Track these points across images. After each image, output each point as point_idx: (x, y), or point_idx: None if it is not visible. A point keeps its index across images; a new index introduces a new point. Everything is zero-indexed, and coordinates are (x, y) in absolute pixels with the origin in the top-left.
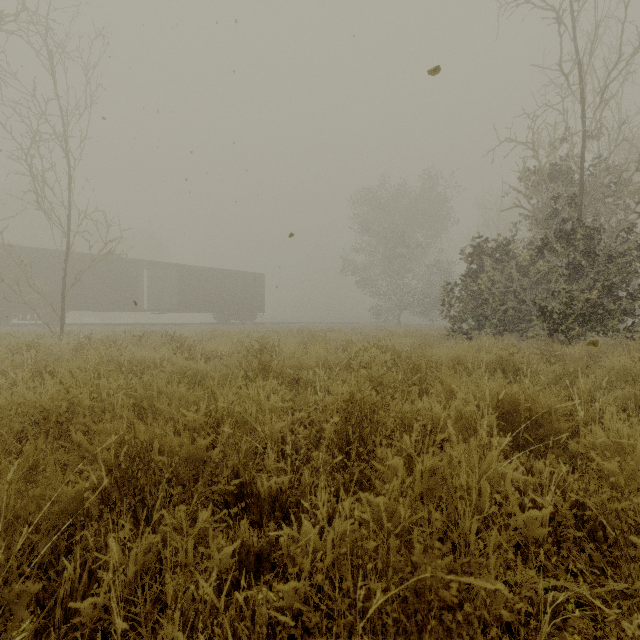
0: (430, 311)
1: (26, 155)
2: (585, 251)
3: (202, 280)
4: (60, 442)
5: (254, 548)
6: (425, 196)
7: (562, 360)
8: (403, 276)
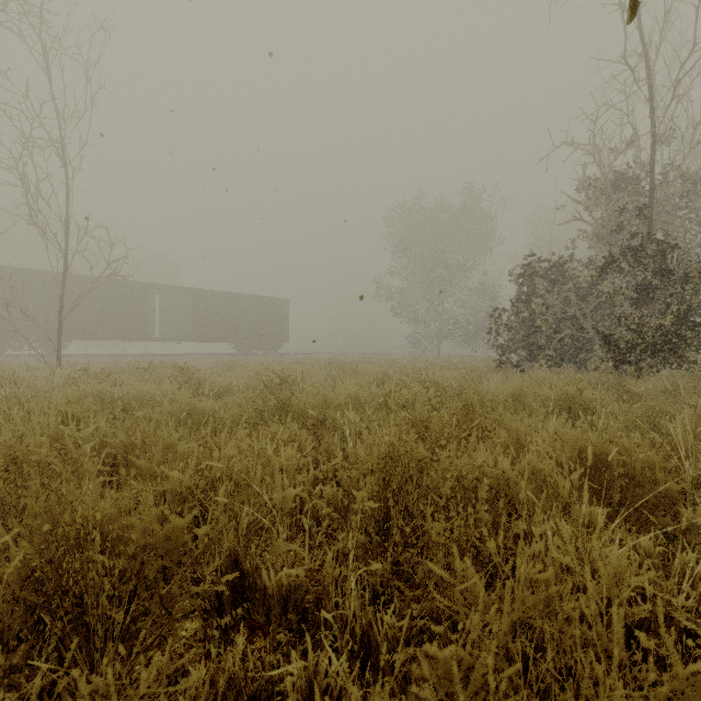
0: (473, 340)
1: (17, 163)
2: (656, 270)
3: (220, 306)
4: None
5: (249, 689)
6: (468, 212)
7: (637, 397)
8: (443, 302)
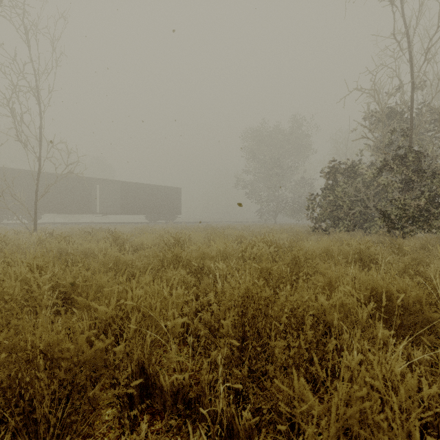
0: (297, 214)
1: (8, 101)
2: (414, 170)
3: (138, 192)
4: None
5: None
6: (294, 133)
7: (404, 251)
8: (278, 189)
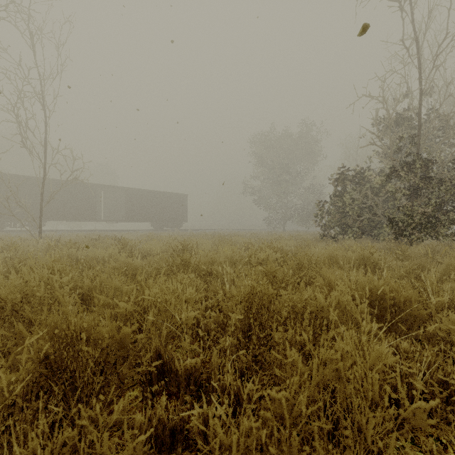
0: (306, 221)
1: (13, 107)
2: (422, 177)
3: (143, 199)
4: (4, 332)
5: (169, 424)
6: (303, 138)
7: (408, 257)
8: (287, 196)
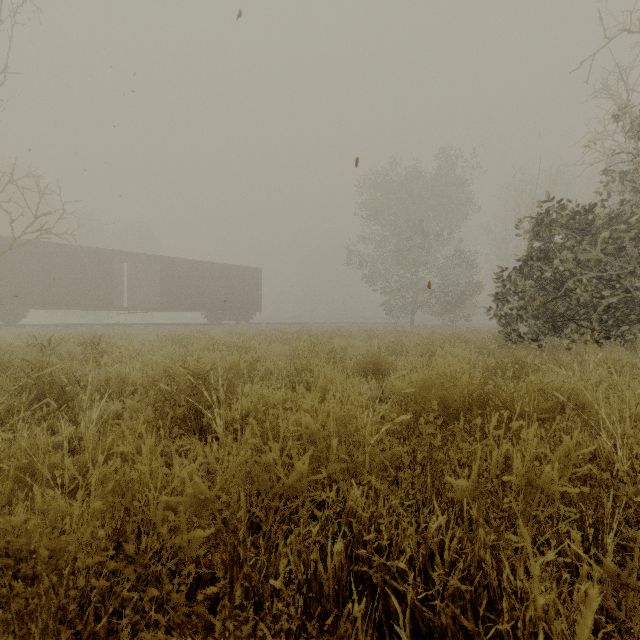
0: (449, 310)
1: None
2: None
3: (189, 274)
4: None
5: None
6: (444, 178)
7: None
8: (417, 270)
